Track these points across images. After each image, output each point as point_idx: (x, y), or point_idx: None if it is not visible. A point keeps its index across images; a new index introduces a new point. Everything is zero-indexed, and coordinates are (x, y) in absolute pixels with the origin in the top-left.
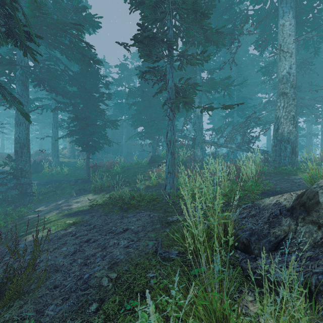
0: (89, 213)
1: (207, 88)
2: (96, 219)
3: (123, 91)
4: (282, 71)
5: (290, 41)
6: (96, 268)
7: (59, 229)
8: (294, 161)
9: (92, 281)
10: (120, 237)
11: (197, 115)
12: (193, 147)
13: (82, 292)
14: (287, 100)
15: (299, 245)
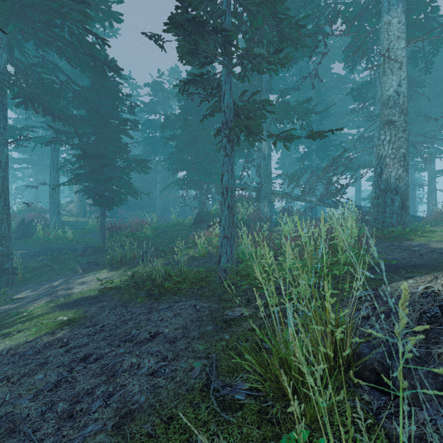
0: (97, 302)
1: (278, 115)
2: (107, 313)
3: (157, 120)
4: (388, 90)
5: (399, 46)
6: (88, 427)
7: (42, 333)
8: (405, 219)
9: None
10: (144, 351)
11: (263, 154)
12: (257, 200)
13: None
14: (395, 131)
15: None
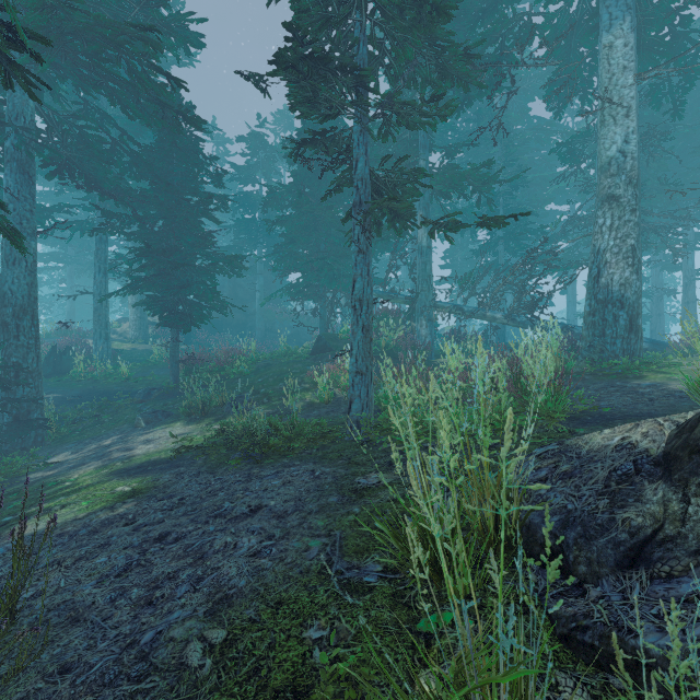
0: (171, 467)
1: (442, 186)
2: (186, 482)
3: (257, 193)
4: (609, 149)
5: (625, 81)
6: (174, 613)
7: (96, 507)
8: (635, 347)
9: (160, 654)
10: (242, 528)
11: (419, 246)
12: (410, 318)
13: (132, 686)
14: (620, 212)
15: (697, 555)
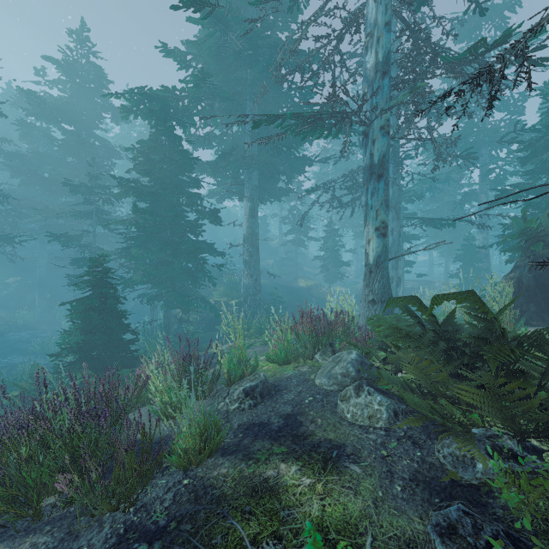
0: None
1: None
2: None
3: None
4: None
5: None
6: None
7: None
8: None
9: None
10: None
11: None
12: None
13: None
14: None
15: None
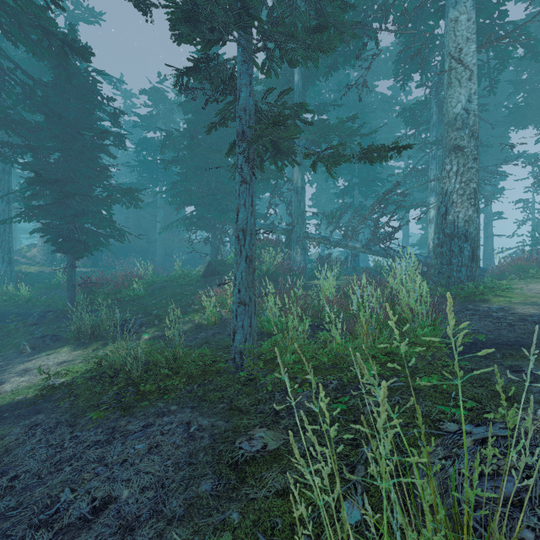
0: (30, 414)
1: (314, 136)
2: (34, 443)
3: (158, 139)
4: (455, 107)
5: (469, 50)
6: None
7: None
8: (475, 274)
9: None
10: None
11: (294, 186)
12: (287, 246)
13: None
14: (464, 160)
15: None
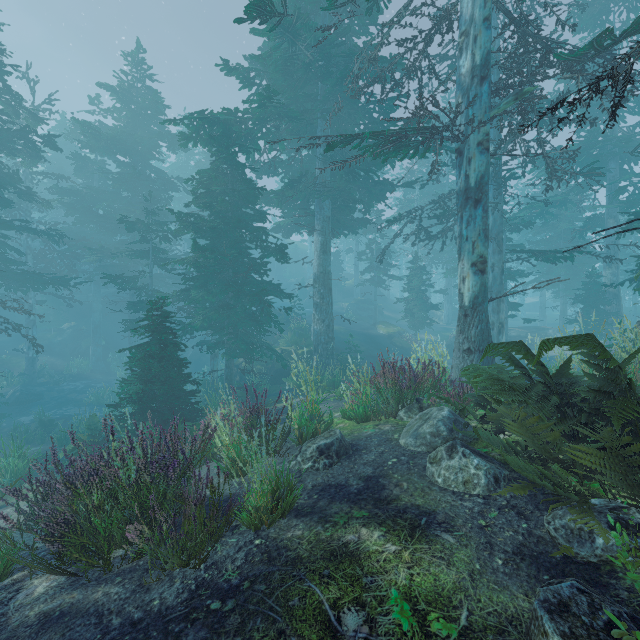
0: None
1: None
2: None
3: None
4: None
5: None
6: None
7: None
8: None
9: None
10: None
11: None
12: None
13: None
14: None
15: None
